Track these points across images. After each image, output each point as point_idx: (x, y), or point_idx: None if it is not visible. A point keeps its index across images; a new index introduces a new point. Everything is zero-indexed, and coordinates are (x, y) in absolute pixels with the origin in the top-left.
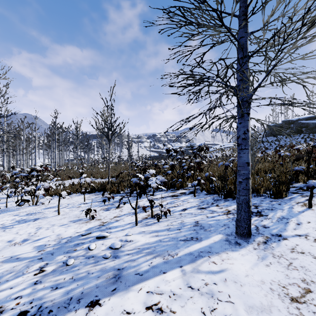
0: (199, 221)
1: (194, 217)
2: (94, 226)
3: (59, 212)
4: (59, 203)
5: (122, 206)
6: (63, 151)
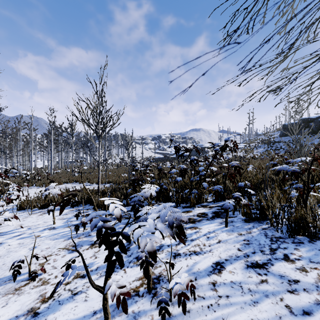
0: None
1: (255, 307)
2: (13, 318)
3: None
4: None
5: None
6: (65, 153)
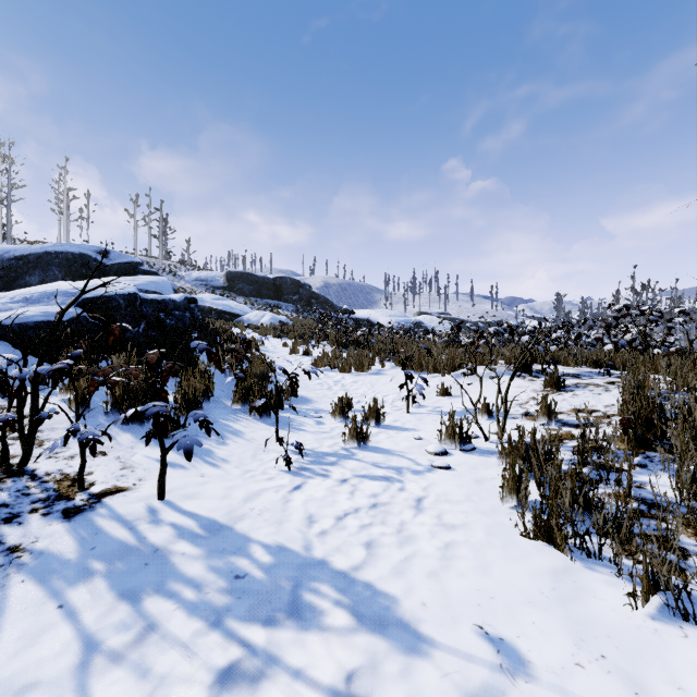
0: None
1: None
2: None
3: None
4: None
5: None
6: None
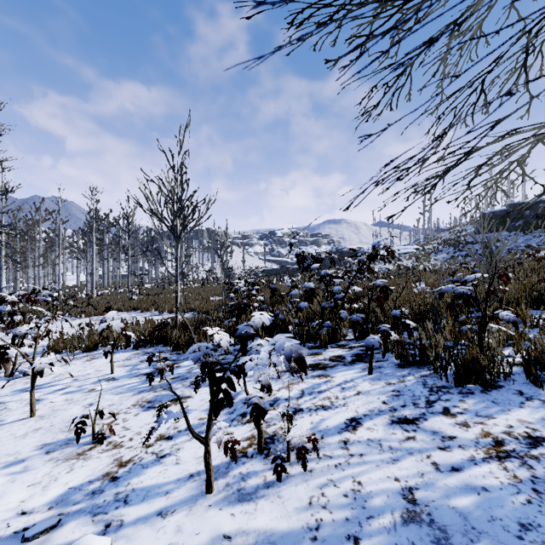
0: (415, 490)
1: (393, 465)
2: (86, 483)
3: (33, 409)
4: (33, 386)
5: (188, 396)
6: (113, 261)
